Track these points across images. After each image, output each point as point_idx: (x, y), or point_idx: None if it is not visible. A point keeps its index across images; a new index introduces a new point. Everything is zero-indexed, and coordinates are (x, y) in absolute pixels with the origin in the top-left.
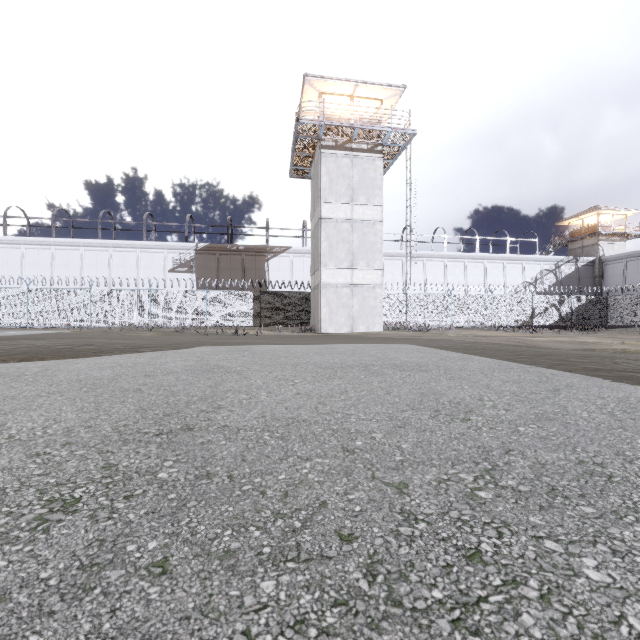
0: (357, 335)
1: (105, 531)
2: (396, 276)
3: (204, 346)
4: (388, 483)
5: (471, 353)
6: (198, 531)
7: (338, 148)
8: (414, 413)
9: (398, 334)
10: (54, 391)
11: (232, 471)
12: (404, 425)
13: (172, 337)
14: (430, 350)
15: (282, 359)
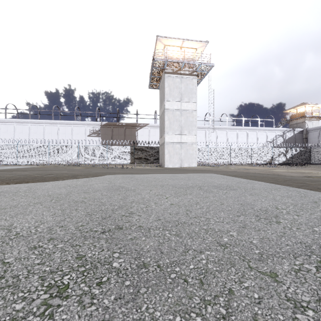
0: (184, 168)
1: (92, 316)
2: (202, 138)
3: (109, 175)
4: (263, 272)
5: (250, 179)
6: (156, 317)
7: (174, 73)
8: (245, 217)
9: (205, 168)
10: (37, 202)
11: (158, 261)
12: (245, 226)
13: (90, 169)
14: (228, 177)
15: (153, 182)
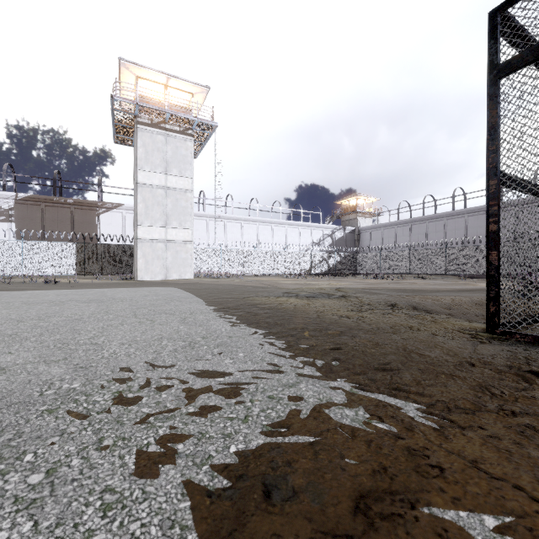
0: (164, 282)
1: None
2: (219, 234)
3: None
4: None
5: (193, 292)
6: None
7: (153, 126)
8: None
9: (199, 280)
10: None
11: None
12: None
13: None
14: (163, 290)
15: (10, 299)
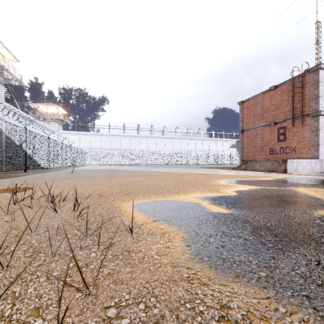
0: None
1: None
2: None
3: None
4: None
5: None
6: None
7: None
8: None
9: None
10: None
11: None
12: None
13: None
14: None
15: None
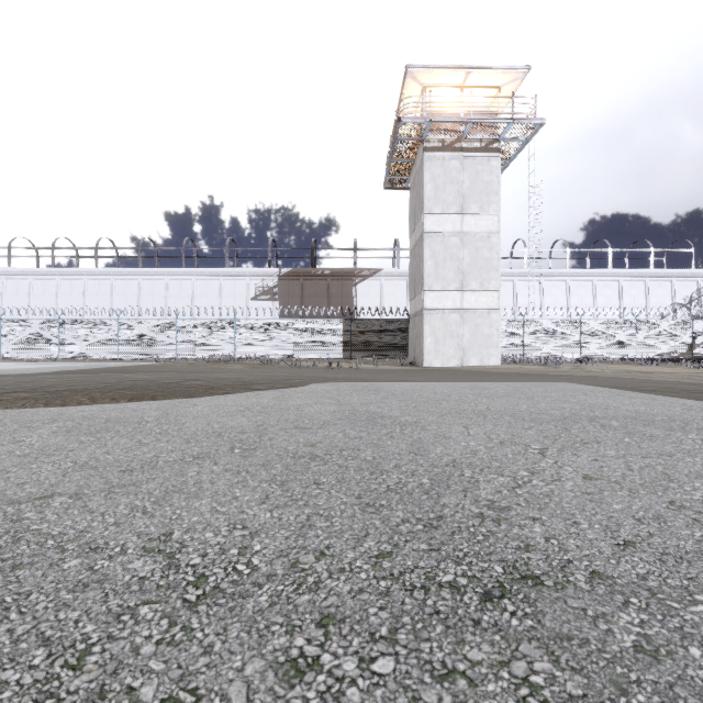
0: (473, 369)
1: None
2: (505, 299)
3: (318, 383)
4: None
5: (694, 398)
6: None
7: (445, 149)
8: None
9: (524, 369)
10: (199, 453)
11: None
12: None
13: (263, 370)
14: (630, 393)
15: (445, 404)
